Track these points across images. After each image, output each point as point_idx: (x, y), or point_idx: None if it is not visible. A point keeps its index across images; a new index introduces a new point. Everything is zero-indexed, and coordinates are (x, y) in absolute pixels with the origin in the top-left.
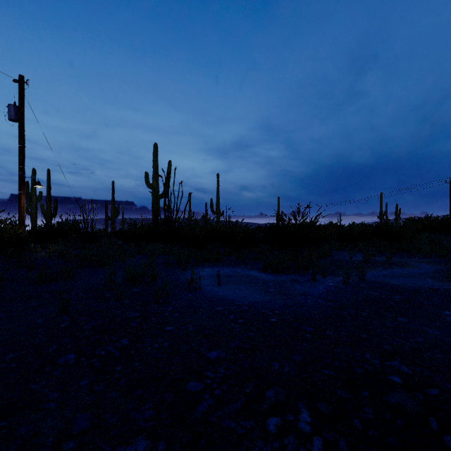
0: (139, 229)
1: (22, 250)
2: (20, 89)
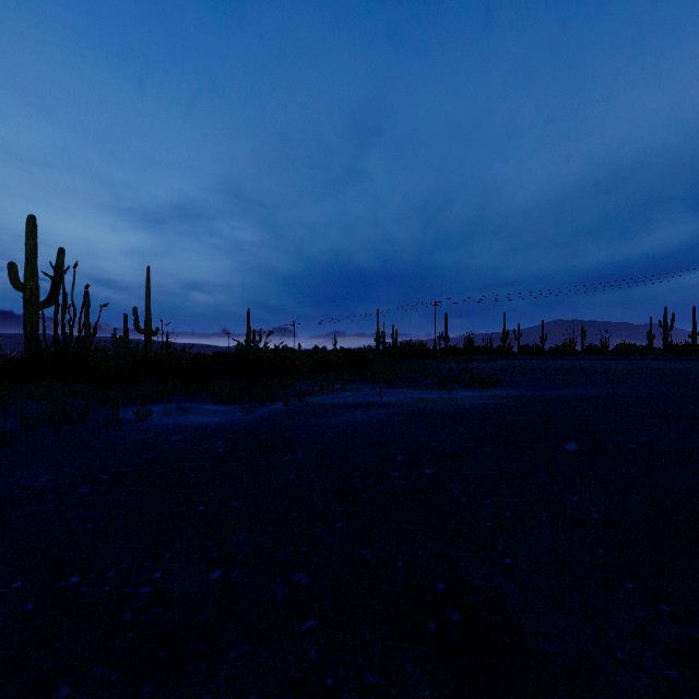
0: (2, 360)
1: None
2: None
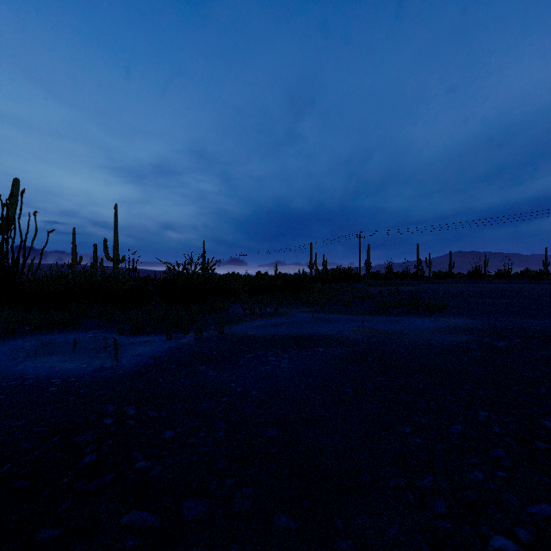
0: None
1: None
2: None
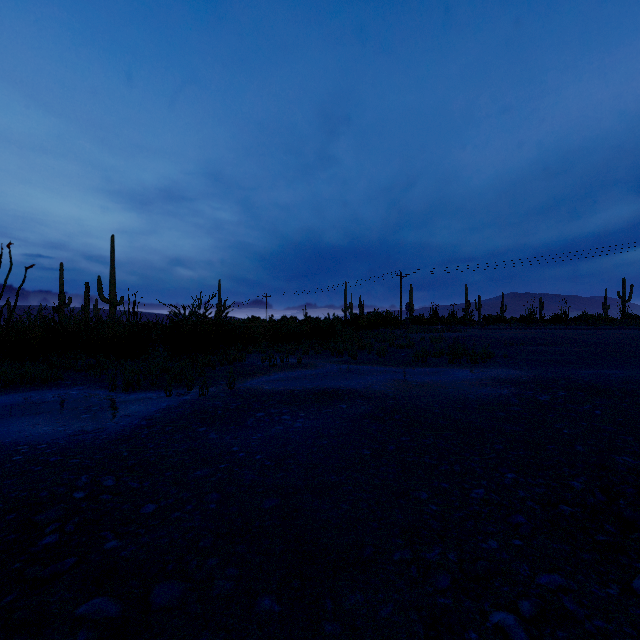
0: None
1: None
2: None
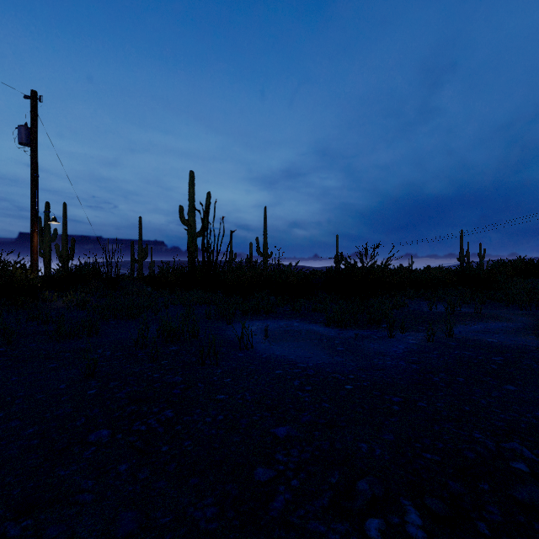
0: (173, 274)
1: (35, 299)
2: (33, 107)
